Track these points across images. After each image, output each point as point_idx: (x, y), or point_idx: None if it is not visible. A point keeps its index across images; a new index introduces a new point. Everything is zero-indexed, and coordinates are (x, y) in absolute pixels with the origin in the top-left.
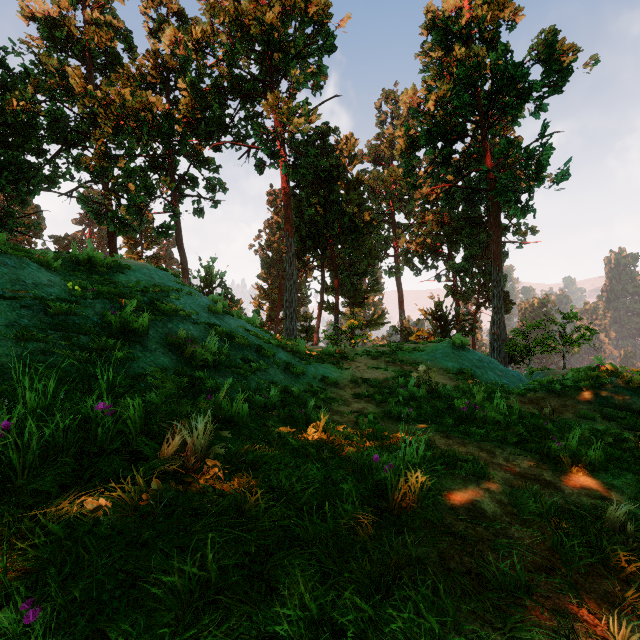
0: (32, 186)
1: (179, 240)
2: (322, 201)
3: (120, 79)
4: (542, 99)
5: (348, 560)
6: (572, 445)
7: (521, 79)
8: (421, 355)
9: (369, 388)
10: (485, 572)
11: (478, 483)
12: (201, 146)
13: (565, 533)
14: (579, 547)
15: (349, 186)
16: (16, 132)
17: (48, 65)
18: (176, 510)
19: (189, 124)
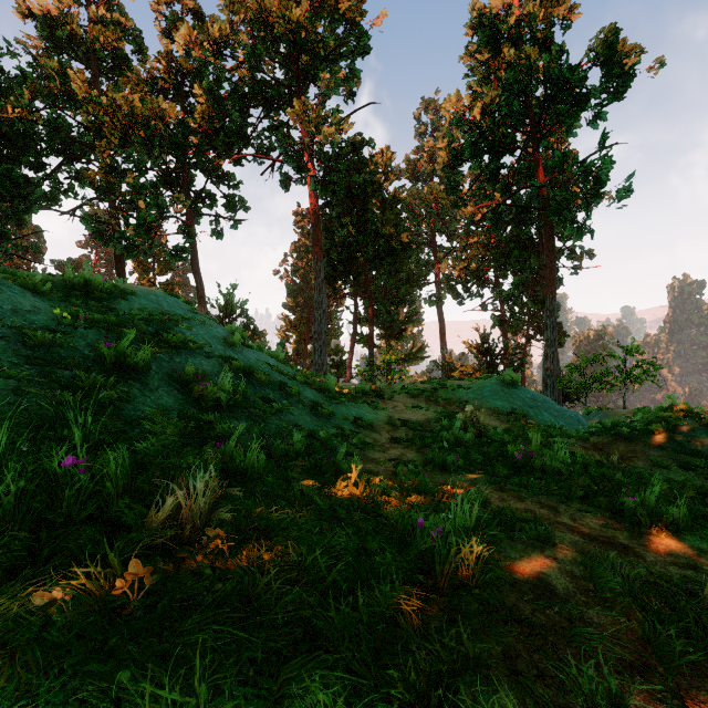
0: (29, 203)
1: (195, 264)
2: (355, 221)
3: (128, 84)
4: (601, 107)
5: (387, 665)
6: (650, 501)
7: (578, 84)
8: (467, 393)
9: (408, 431)
10: (565, 678)
11: (542, 549)
12: (220, 159)
13: (657, 617)
14: (676, 637)
15: (385, 205)
16: (11, 143)
17: (47, 68)
18: (161, 599)
19: (206, 135)
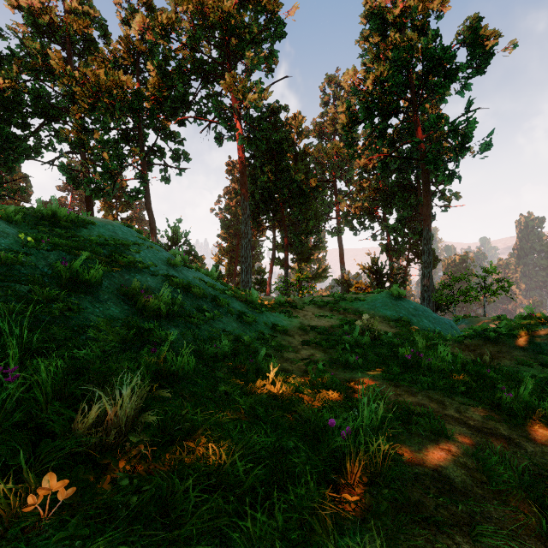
0: (17, 155)
1: (148, 203)
2: (273, 169)
3: (95, 61)
4: (467, 79)
5: None
6: (524, 396)
7: (449, 61)
8: (362, 304)
9: (316, 335)
10: None
11: (437, 442)
12: (167, 121)
13: None
14: None
15: (297, 157)
16: (3, 107)
17: (31, 48)
18: (77, 513)
19: (157, 101)
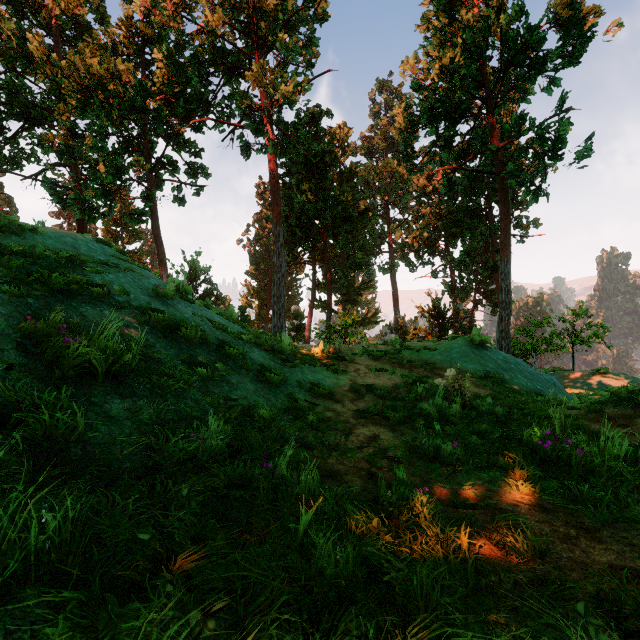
0: None
1: (155, 228)
2: (313, 188)
3: (87, 47)
4: (557, 70)
5: None
6: None
7: (537, 44)
8: (433, 355)
9: (375, 400)
10: None
11: None
12: (181, 126)
13: None
14: None
15: (342, 178)
16: None
17: (2, 27)
18: None
19: (167, 102)
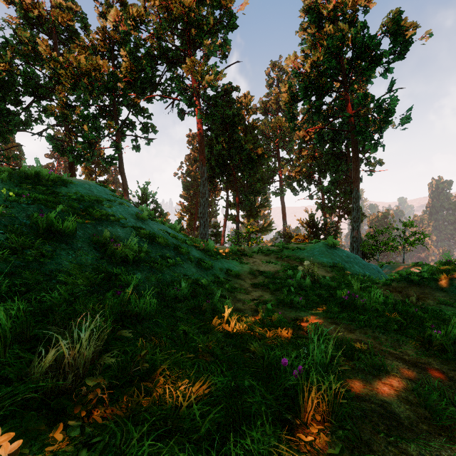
0: (10, 127)
1: (121, 168)
2: (227, 140)
3: (77, 48)
4: (389, 63)
5: None
6: (453, 333)
7: (375, 48)
8: (302, 253)
9: (264, 279)
10: None
11: (379, 377)
12: (138, 99)
13: None
14: None
15: (246, 130)
16: None
17: (22, 36)
18: None
19: (129, 82)
